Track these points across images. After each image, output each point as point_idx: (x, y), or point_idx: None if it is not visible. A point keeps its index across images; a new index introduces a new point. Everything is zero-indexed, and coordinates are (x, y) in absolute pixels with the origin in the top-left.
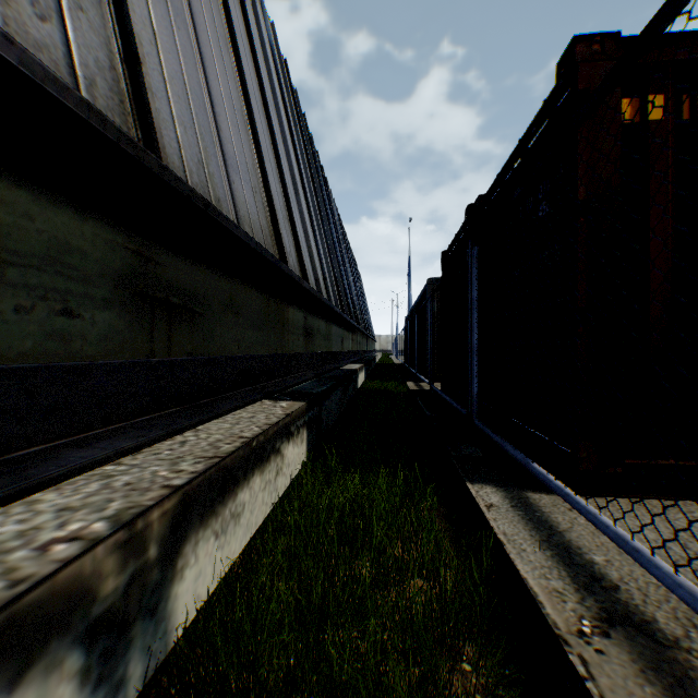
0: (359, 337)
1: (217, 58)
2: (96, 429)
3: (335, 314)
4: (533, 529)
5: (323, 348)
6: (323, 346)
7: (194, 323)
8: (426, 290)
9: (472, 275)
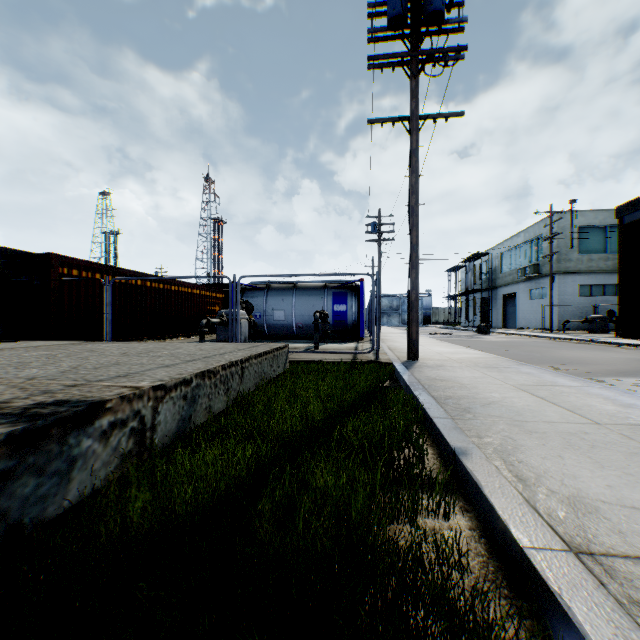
0: None
1: None
2: None
3: None
4: None
5: None
6: None
7: None
8: None
9: None
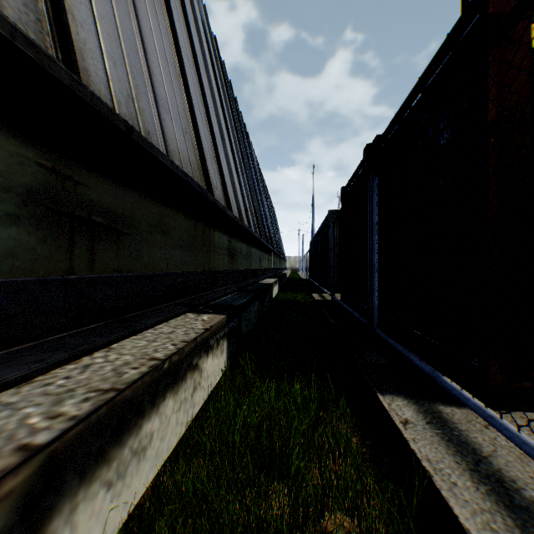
0: (273, 257)
1: (152, 16)
2: None
3: (254, 239)
4: (457, 453)
5: (244, 266)
6: (244, 264)
7: (120, 242)
8: (328, 220)
9: (373, 202)
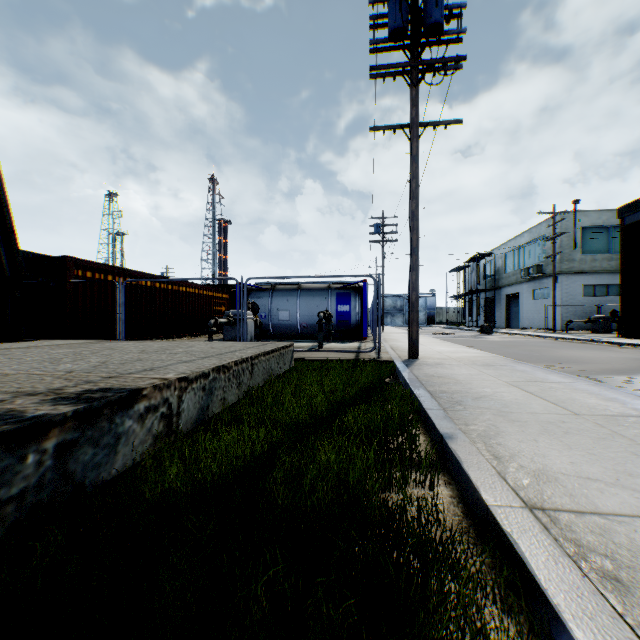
0: None
1: None
2: None
3: None
4: None
5: None
6: None
7: None
8: None
9: None
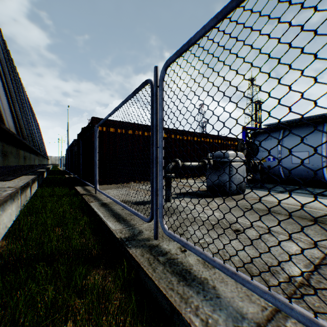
0: (41, 158)
1: None
2: (2, 177)
3: (33, 150)
4: (82, 188)
5: (29, 163)
6: (29, 162)
7: (8, 158)
8: (73, 143)
9: (81, 147)
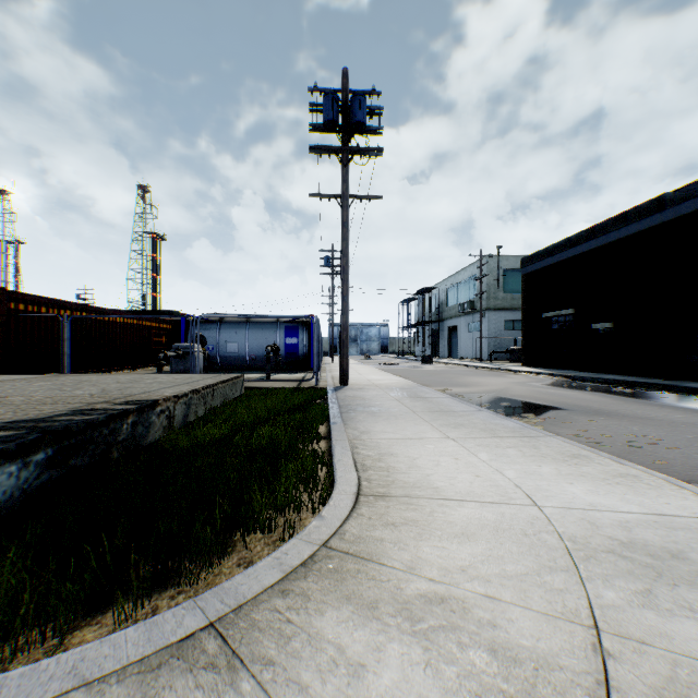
0: None
1: None
2: None
3: None
4: None
5: None
6: None
7: None
8: None
9: None
